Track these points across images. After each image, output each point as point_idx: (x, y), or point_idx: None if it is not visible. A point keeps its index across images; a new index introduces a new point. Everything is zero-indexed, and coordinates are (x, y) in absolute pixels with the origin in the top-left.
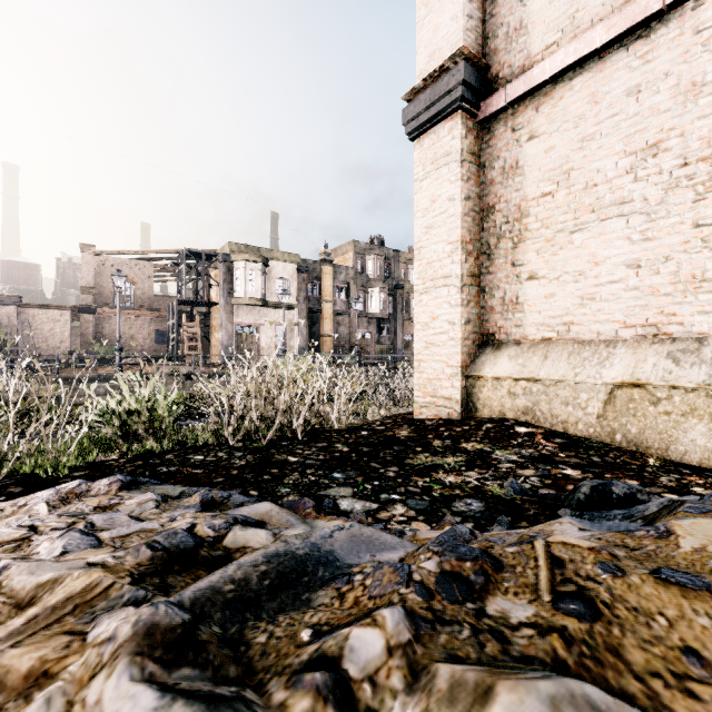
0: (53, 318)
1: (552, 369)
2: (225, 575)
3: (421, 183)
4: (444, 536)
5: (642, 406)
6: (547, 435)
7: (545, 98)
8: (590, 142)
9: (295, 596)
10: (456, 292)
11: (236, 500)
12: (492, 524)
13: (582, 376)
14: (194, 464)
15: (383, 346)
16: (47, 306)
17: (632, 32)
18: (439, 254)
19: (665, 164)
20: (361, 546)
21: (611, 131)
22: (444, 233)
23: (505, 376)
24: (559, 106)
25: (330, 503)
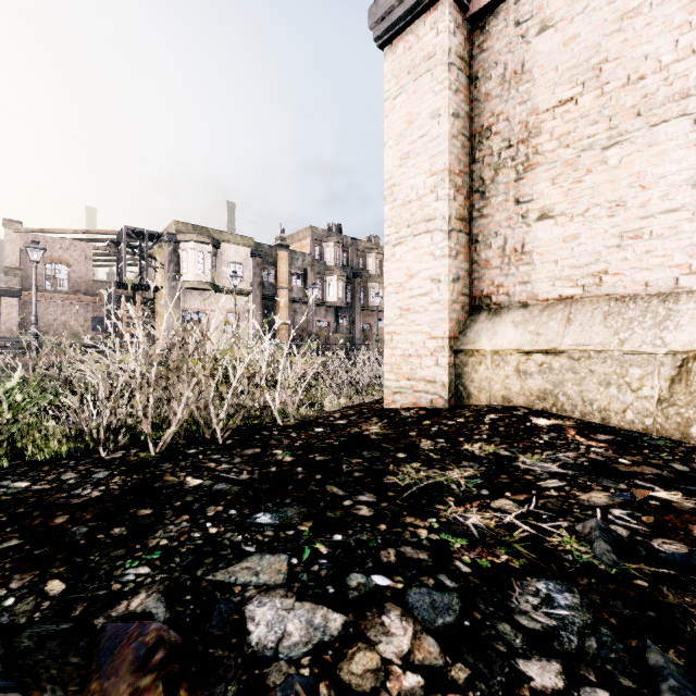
0: None
1: (582, 336)
2: None
3: (393, 101)
4: None
5: None
6: (582, 429)
7: None
8: (633, 20)
9: None
10: (442, 238)
11: None
12: (654, 691)
13: (633, 343)
14: None
15: (341, 335)
16: None
17: None
18: (419, 190)
19: None
20: None
21: None
22: (425, 162)
23: (512, 348)
24: None
25: (228, 618)
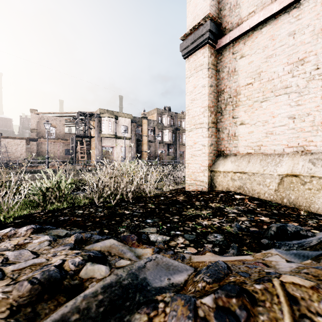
0: (17, 143)
1: (252, 167)
2: (73, 306)
3: (189, 79)
4: (212, 270)
5: (297, 185)
6: (250, 199)
7: (248, 38)
8: (270, 59)
9: (120, 319)
10: (206, 130)
11: (94, 238)
12: (228, 248)
13: (267, 171)
14: (77, 215)
15: (170, 156)
16: (14, 138)
17: (291, 5)
18: (198, 112)
19: (307, 68)
20: (161, 272)
21: (280, 53)
22: (200, 102)
23: (229, 171)
24: (255, 41)
25: (145, 236)
